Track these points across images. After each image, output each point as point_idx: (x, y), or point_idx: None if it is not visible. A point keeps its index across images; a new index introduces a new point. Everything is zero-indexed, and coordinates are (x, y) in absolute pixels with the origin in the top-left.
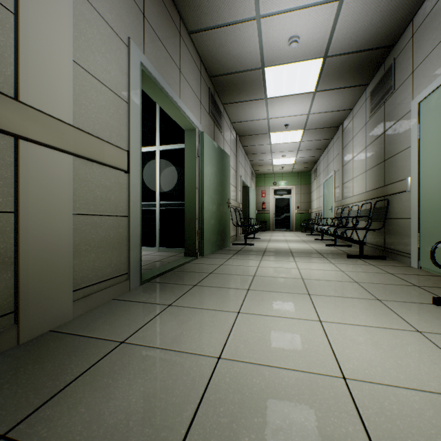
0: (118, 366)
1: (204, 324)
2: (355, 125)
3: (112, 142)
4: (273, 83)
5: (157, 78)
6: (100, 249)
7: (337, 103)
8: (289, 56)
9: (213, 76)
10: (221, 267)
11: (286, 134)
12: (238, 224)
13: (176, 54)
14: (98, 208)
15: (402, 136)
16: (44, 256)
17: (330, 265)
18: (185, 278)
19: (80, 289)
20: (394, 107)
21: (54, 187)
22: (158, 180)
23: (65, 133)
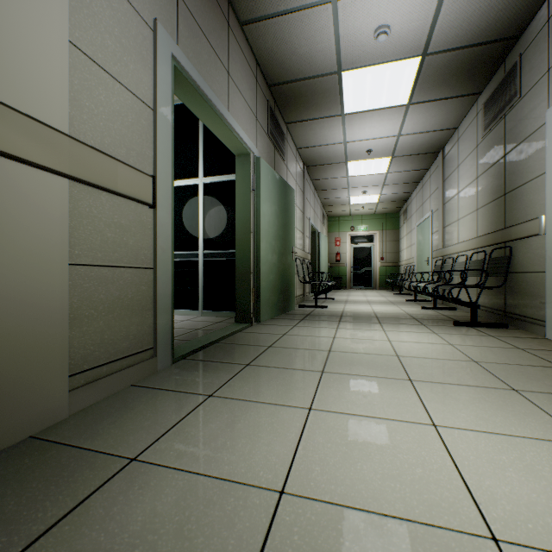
0: (120, 505)
1: (259, 428)
2: (461, 148)
3: (131, 164)
4: (352, 92)
5: (196, 79)
6: (112, 314)
7: (438, 119)
8: (374, 54)
9: (273, 85)
10: (284, 338)
11: (368, 163)
12: (305, 281)
13: (223, 50)
14: (109, 256)
15: (531, 160)
16: (21, 326)
17: (433, 336)
18: (234, 353)
19: (80, 373)
20: (520, 120)
21: (38, 224)
22: (201, 222)
23: (54, 144)
